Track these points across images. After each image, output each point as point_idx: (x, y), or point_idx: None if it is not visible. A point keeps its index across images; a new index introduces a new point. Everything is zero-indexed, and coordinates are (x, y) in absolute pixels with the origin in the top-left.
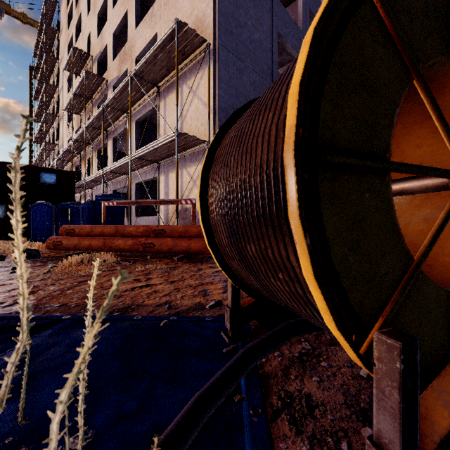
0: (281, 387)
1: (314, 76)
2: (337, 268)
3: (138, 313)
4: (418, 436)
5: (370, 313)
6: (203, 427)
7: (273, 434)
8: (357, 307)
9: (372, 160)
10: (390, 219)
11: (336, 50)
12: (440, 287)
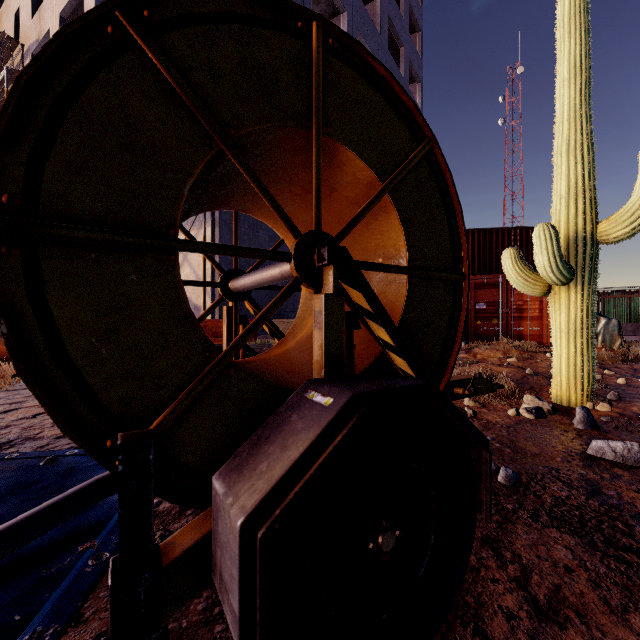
0: (164, 526)
1: (33, 132)
2: (77, 362)
3: (19, 450)
4: (152, 544)
5: (141, 414)
6: (1, 589)
7: (103, 583)
8: (116, 408)
9: (137, 237)
10: (178, 306)
11: (75, 105)
12: (267, 383)
